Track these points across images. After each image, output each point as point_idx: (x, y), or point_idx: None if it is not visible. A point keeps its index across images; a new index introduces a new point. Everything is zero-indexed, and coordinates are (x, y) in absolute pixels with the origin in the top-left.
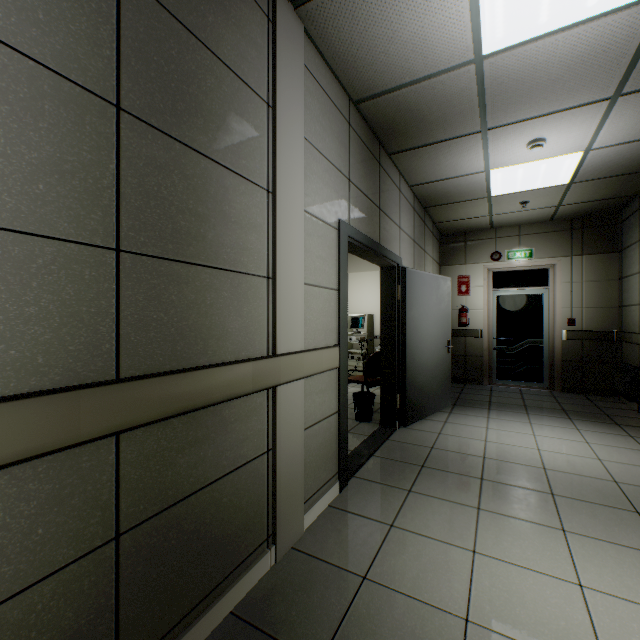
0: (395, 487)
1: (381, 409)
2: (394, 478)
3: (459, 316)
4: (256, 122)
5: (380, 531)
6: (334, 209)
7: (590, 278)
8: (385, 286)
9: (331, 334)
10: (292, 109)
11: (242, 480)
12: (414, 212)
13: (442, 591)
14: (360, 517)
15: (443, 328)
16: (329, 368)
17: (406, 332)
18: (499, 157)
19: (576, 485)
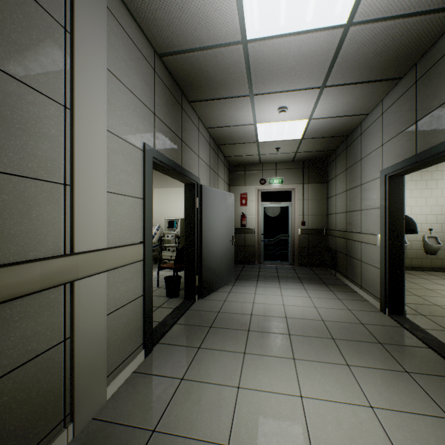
0: (189, 346)
1: (185, 287)
2: (189, 339)
3: (241, 220)
4: (50, 40)
5: (173, 386)
6: (140, 134)
7: (313, 197)
8: (188, 198)
9: (137, 234)
10: (93, 41)
11: (30, 374)
12: (210, 147)
13: (213, 426)
14: (158, 377)
15: (229, 228)
16: (133, 261)
17: (203, 231)
18: (262, 115)
19: (303, 326)
